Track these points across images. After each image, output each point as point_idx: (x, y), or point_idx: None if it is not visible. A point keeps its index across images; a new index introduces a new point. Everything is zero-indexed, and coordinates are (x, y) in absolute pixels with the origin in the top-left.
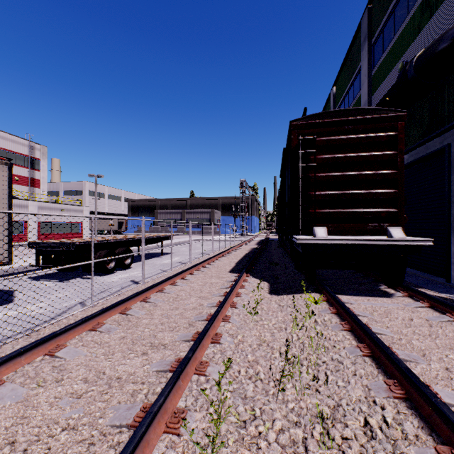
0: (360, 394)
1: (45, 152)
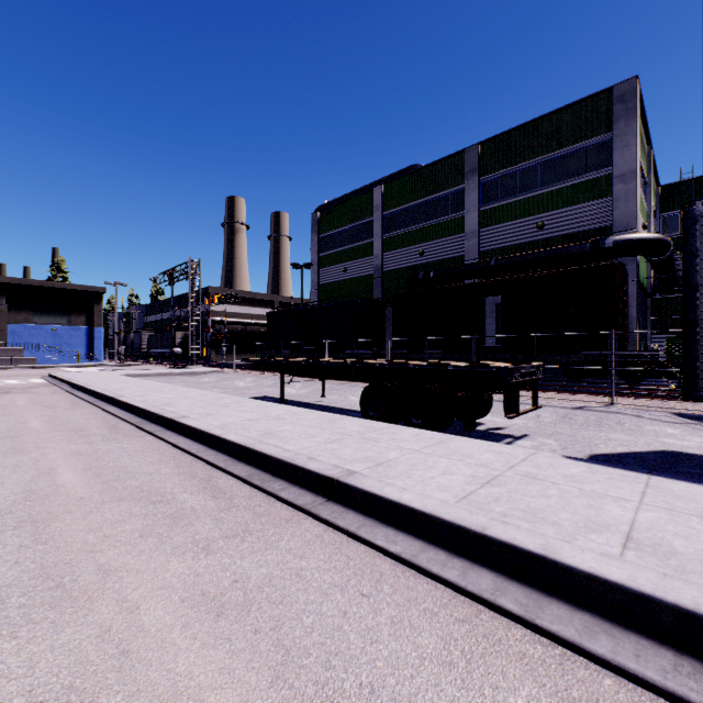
0: None
1: None
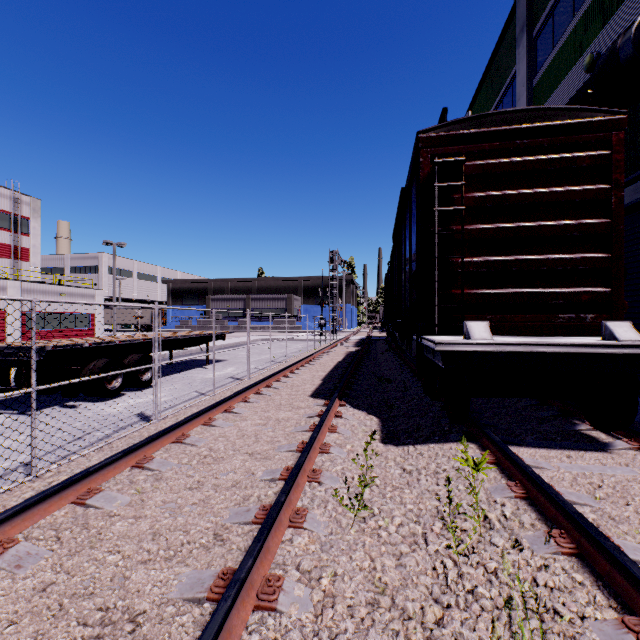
0: None
1: (37, 208)
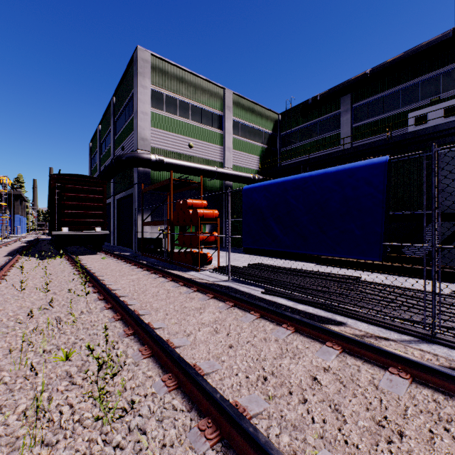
0: (62, 265)
1: None
